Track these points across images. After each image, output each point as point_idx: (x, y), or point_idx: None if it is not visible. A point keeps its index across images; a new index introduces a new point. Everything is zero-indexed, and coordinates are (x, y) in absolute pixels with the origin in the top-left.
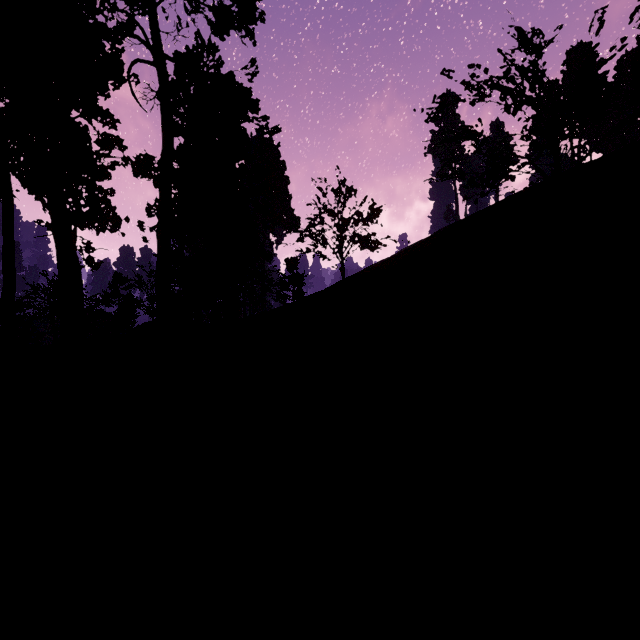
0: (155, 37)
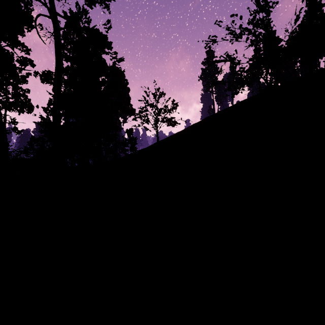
0: (51, 2)
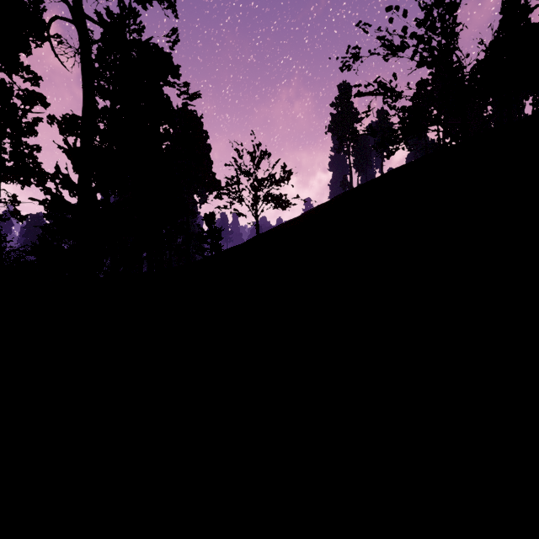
0: None
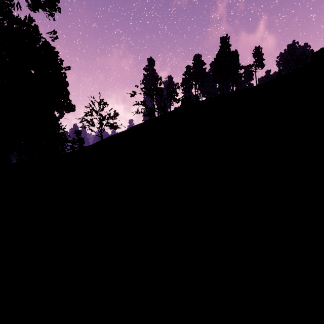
0: None
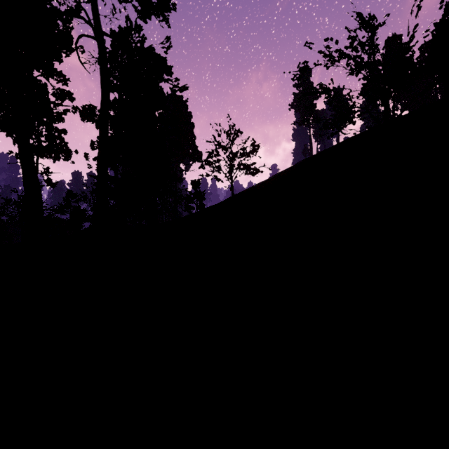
0: (96, 18)
